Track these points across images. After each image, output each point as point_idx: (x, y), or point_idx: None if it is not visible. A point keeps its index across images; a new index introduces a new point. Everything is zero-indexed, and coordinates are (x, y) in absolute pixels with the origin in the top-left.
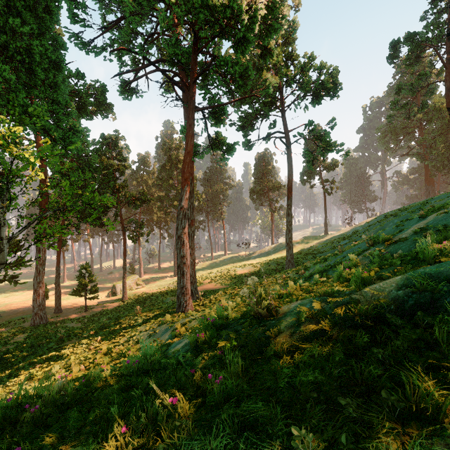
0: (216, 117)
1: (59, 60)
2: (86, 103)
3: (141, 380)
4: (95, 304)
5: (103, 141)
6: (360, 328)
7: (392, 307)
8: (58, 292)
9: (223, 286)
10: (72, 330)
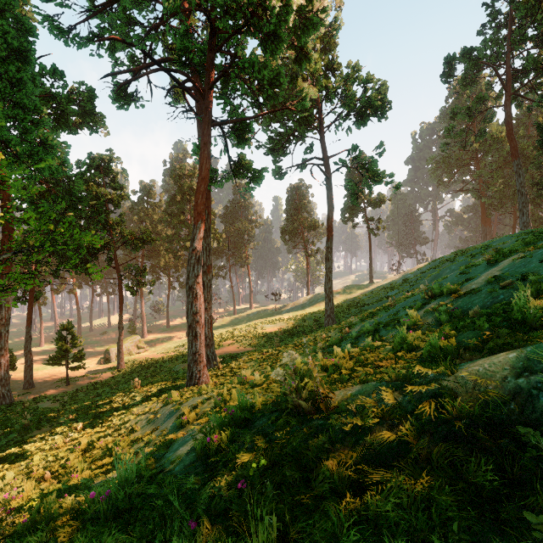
0: (239, 135)
1: (24, 48)
2: (67, 110)
3: (109, 533)
4: (81, 375)
5: (92, 163)
6: (474, 450)
7: (513, 406)
8: (28, 360)
9: (249, 348)
10: (45, 414)
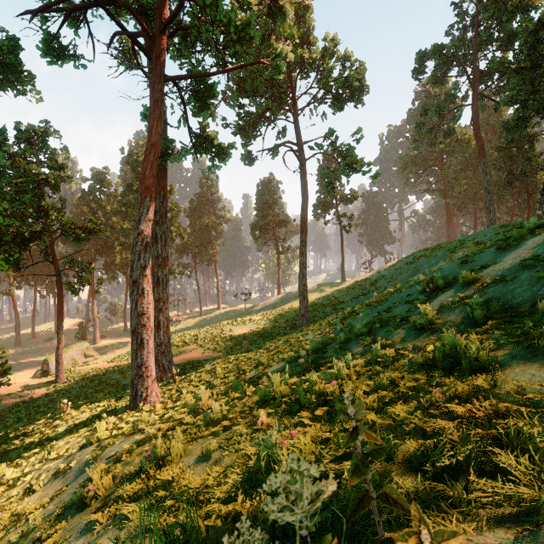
0: (200, 98)
1: None
2: None
3: None
4: (7, 393)
5: (20, 135)
6: None
7: None
8: None
9: (214, 354)
10: None
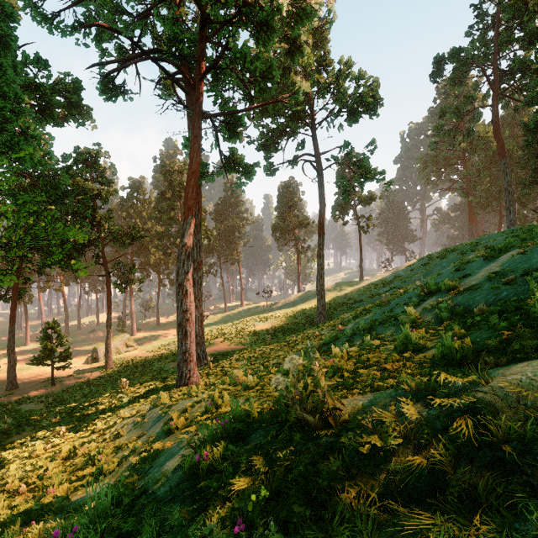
0: (230, 129)
1: (4, 33)
2: (52, 102)
3: None
4: (68, 375)
5: (78, 157)
6: None
7: None
8: (11, 360)
9: (240, 346)
10: (26, 417)
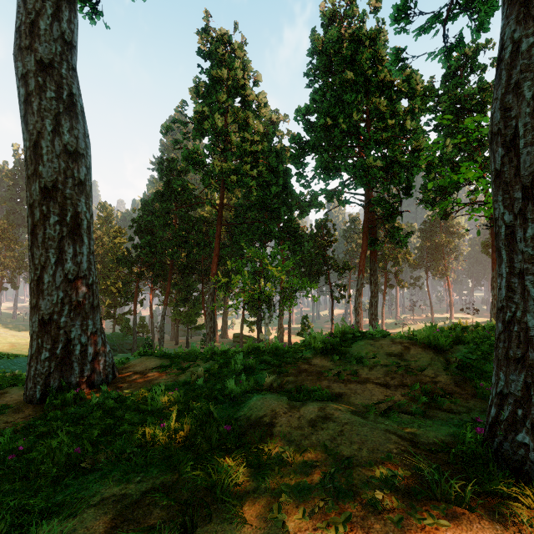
0: (387, 220)
1: (291, 205)
2: (305, 209)
3: None
4: None
5: (317, 225)
6: None
7: None
8: (289, 332)
9: None
10: None
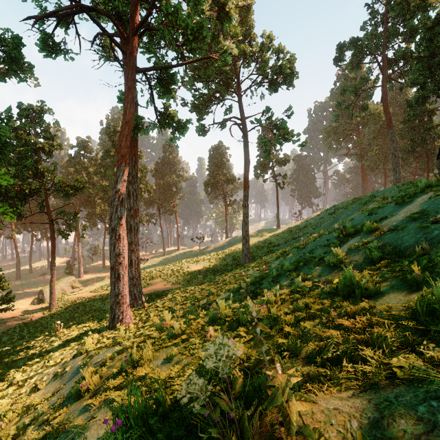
0: (163, 85)
1: None
2: None
3: None
4: (11, 317)
5: (22, 112)
6: None
7: None
8: None
9: (175, 286)
10: None
